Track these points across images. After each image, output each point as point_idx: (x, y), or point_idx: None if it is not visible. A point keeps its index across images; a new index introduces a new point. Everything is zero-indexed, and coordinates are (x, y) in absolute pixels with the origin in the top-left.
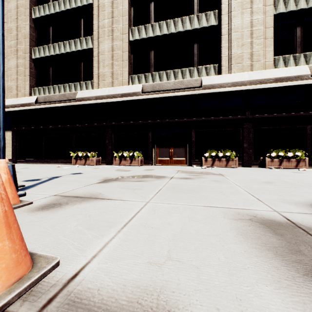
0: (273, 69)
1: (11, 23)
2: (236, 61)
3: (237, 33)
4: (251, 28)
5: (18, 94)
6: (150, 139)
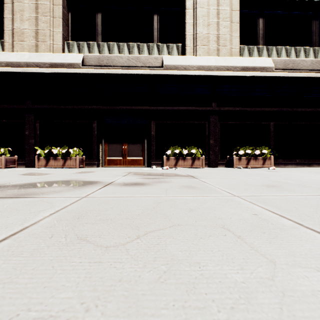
0: (240, 57)
1: None
2: (201, 42)
3: (203, 10)
4: (218, 6)
5: None
6: (95, 131)
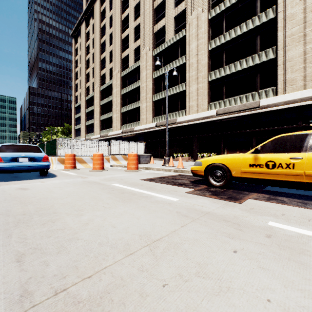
0: None
1: (144, 84)
2: (290, 84)
3: (291, 62)
4: (304, 55)
5: (146, 122)
6: (222, 144)
